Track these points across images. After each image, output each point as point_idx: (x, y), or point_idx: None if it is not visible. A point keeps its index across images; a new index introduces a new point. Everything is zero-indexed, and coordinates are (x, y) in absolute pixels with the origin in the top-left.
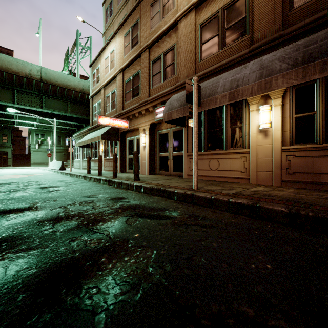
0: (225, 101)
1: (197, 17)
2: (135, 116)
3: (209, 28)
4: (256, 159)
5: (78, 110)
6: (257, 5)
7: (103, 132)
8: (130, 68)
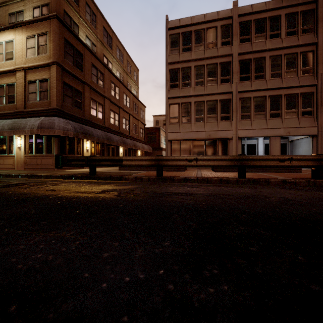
0: None
1: None
2: None
3: (1, 90)
4: (17, 159)
5: None
6: (17, 93)
7: None
8: None
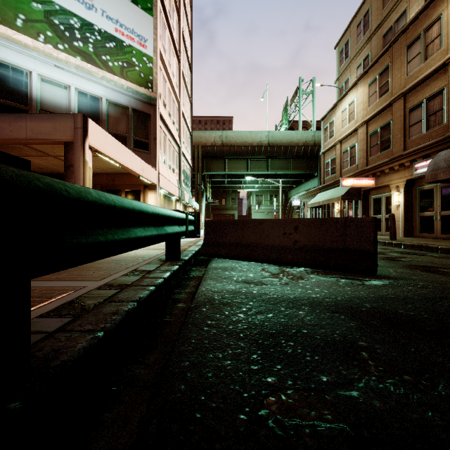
0: None
1: None
2: (384, 172)
3: None
4: None
5: (299, 166)
6: None
7: (344, 193)
8: (377, 119)
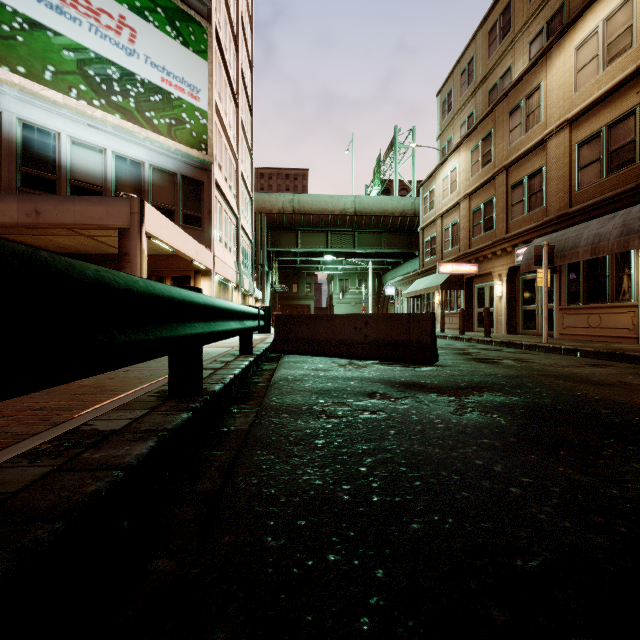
0: (586, 256)
1: (573, 134)
2: (487, 257)
3: (589, 150)
4: None
5: (396, 242)
6: None
7: (443, 281)
8: (480, 193)
